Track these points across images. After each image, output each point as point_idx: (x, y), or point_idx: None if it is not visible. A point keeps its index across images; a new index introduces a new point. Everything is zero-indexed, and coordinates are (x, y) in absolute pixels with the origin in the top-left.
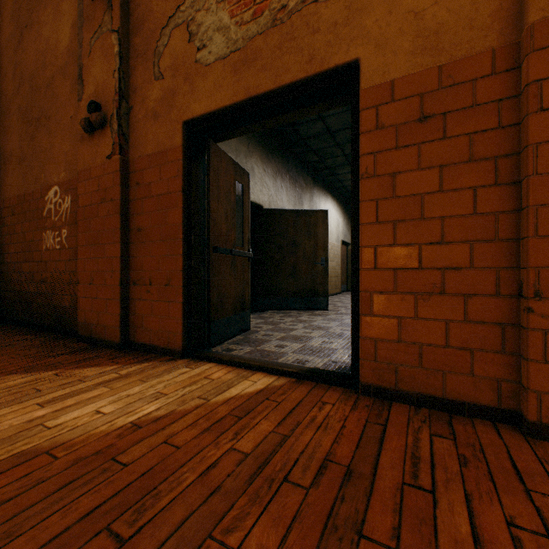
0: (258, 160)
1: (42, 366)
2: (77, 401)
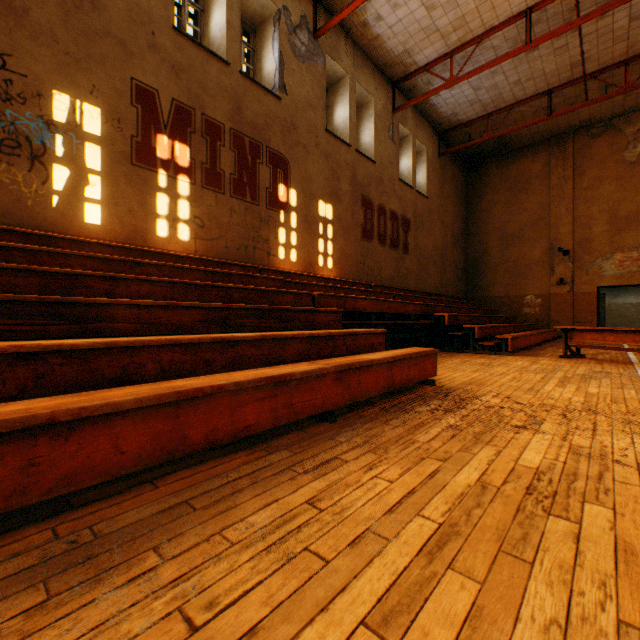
0: None
1: None
2: None
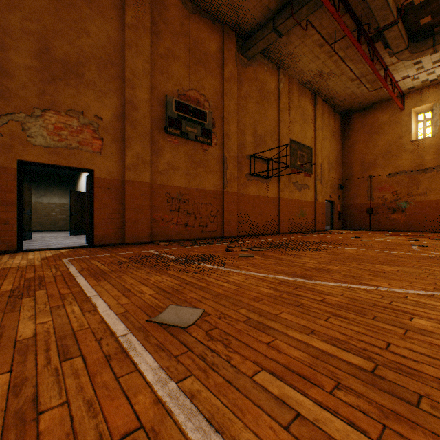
0: None
1: None
2: (22, 257)
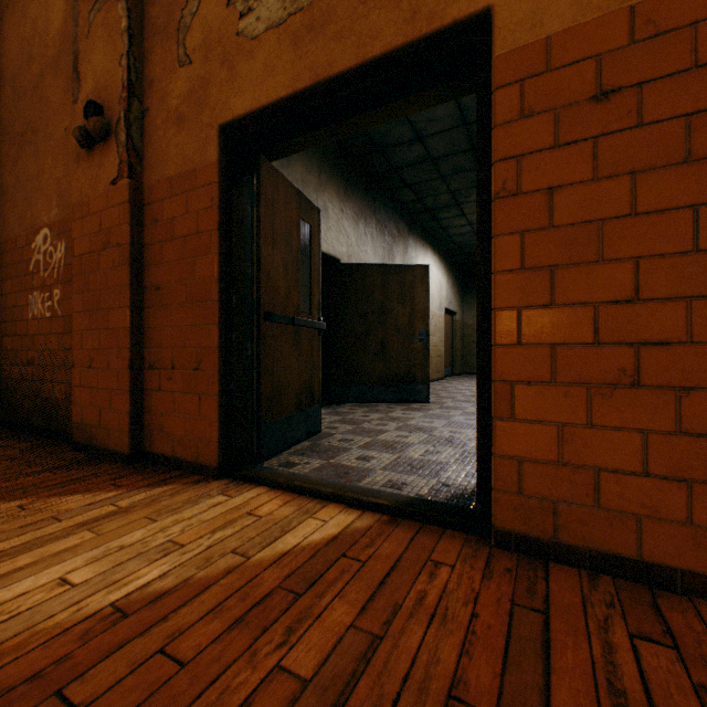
0: (333, 197)
1: (5, 492)
2: (36, 559)
